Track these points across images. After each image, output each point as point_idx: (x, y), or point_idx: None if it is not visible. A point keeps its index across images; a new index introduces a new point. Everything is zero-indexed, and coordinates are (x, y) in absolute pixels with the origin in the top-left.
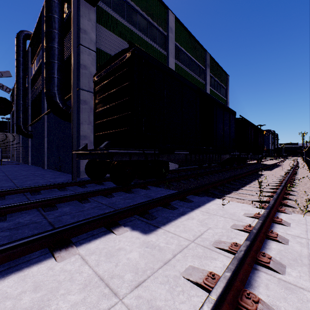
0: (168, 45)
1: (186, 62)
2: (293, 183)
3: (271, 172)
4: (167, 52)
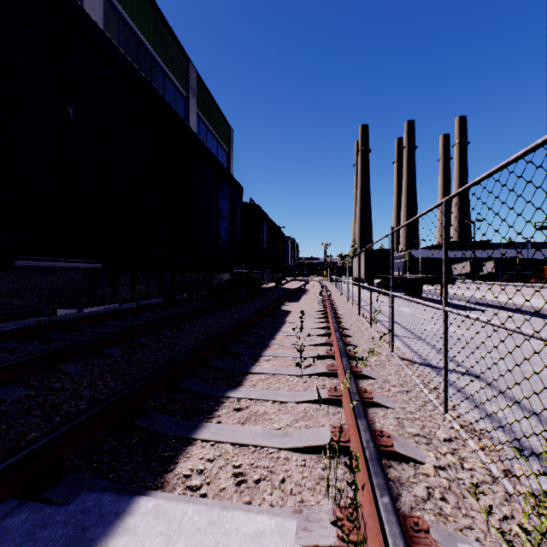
0: None
1: (141, 59)
2: (344, 330)
3: (300, 305)
4: None
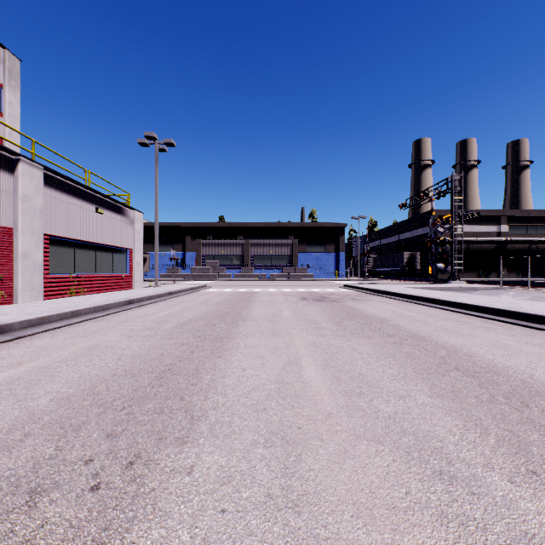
0: None
1: None
2: None
3: None
4: None
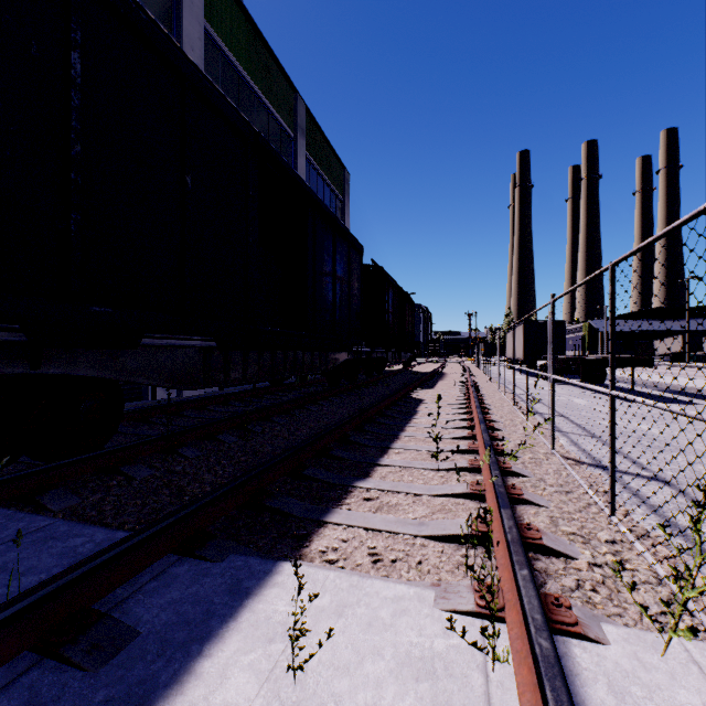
0: (181, 18)
1: (243, 99)
2: (492, 423)
3: (436, 393)
4: (179, 40)
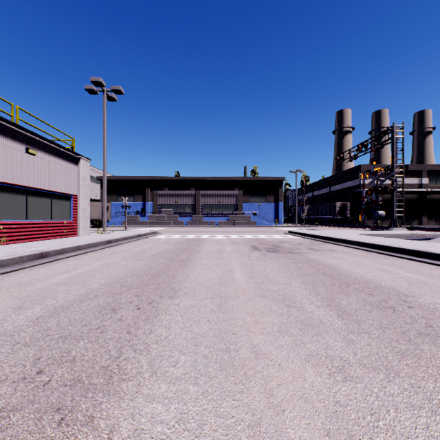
0: None
1: None
2: None
3: None
4: None
